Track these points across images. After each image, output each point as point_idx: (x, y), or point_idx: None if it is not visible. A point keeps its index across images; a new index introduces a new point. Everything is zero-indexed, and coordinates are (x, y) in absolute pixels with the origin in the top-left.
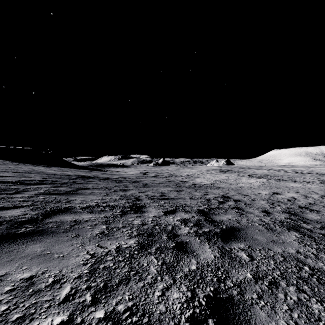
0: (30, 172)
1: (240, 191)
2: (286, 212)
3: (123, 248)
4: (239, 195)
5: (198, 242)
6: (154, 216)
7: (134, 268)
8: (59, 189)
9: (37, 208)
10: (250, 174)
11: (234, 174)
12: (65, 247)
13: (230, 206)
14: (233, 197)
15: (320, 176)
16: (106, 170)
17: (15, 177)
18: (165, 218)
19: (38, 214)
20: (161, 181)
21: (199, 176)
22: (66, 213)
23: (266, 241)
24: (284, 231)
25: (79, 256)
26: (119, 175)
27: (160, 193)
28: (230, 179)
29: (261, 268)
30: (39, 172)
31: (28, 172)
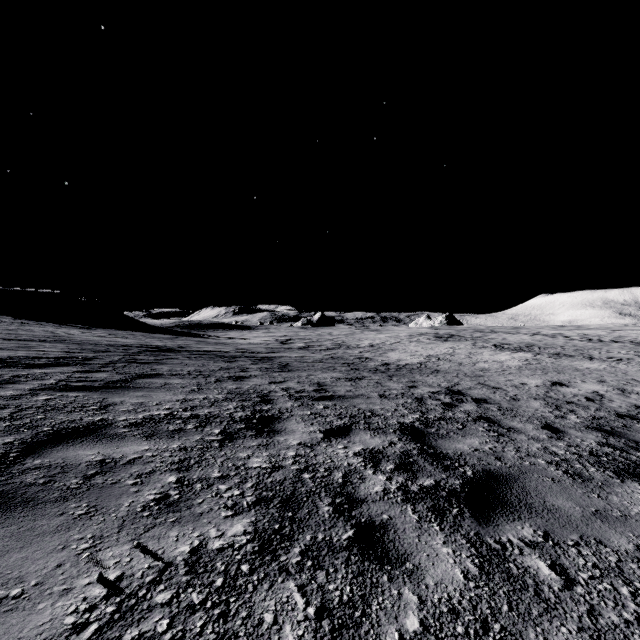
0: (45, 339)
1: (484, 379)
2: (594, 428)
3: (211, 553)
4: (482, 387)
5: (413, 524)
6: (300, 442)
7: (232, 638)
8: (94, 376)
9: (19, 427)
10: (497, 343)
11: (464, 343)
12: (39, 557)
13: (469, 416)
14: (470, 393)
15: (639, 347)
16: (207, 336)
17: (5, 351)
18: (327, 448)
19: (13, 444)
20: (317, 358)
21: (394, 348)
22: (85, 440)
23: (581, 514)
24: (612, 482)
25: (70, 593)
26: (232, 346)
27: (316, 385)
28: (459, 353)
29: (606, 619)
30: (63, 340)
31: (39, 339)
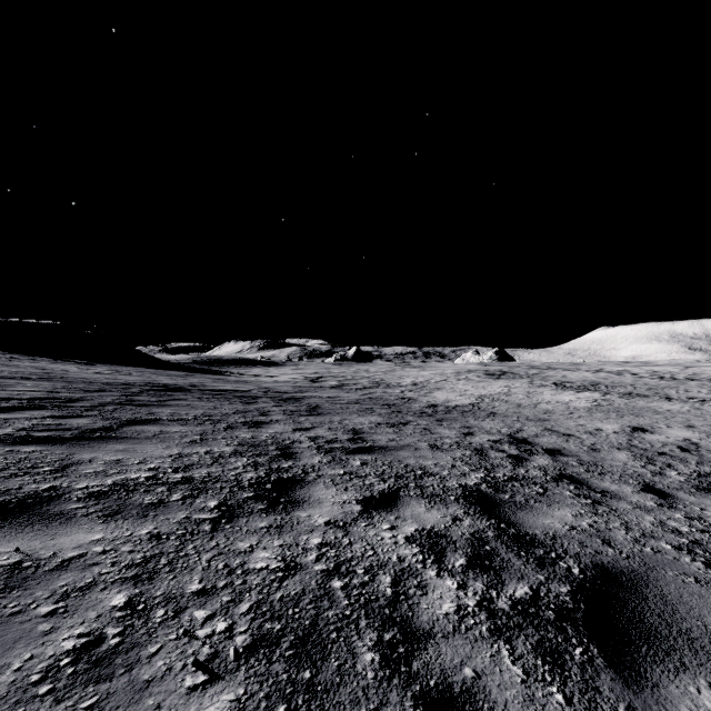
0: (29, 376)
1: (550, 424)
2: (707, 489)
3: None
4: (551, 434)
5: (518, 691)
6: (329, 520)
7: None
8: (69, 423)
9: None
10: (557, 381)
11: (520, 381)
12: None
13: (547, 474)
14: (539, 442)
15: None
16: (227, 373)
17: None
18: (367, 529)
19: None
20: (352, 398)
21: (441, 387)
22: (8, 524)
23: None
24: None
25: None
26: (255, 385)
27: (351, 433)
28: (515, 392)
29: None
30: (52, 378)
31: (22, 376)
